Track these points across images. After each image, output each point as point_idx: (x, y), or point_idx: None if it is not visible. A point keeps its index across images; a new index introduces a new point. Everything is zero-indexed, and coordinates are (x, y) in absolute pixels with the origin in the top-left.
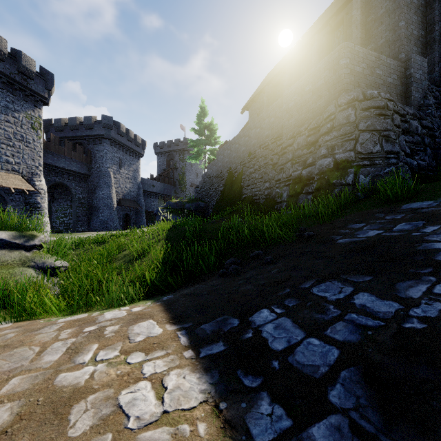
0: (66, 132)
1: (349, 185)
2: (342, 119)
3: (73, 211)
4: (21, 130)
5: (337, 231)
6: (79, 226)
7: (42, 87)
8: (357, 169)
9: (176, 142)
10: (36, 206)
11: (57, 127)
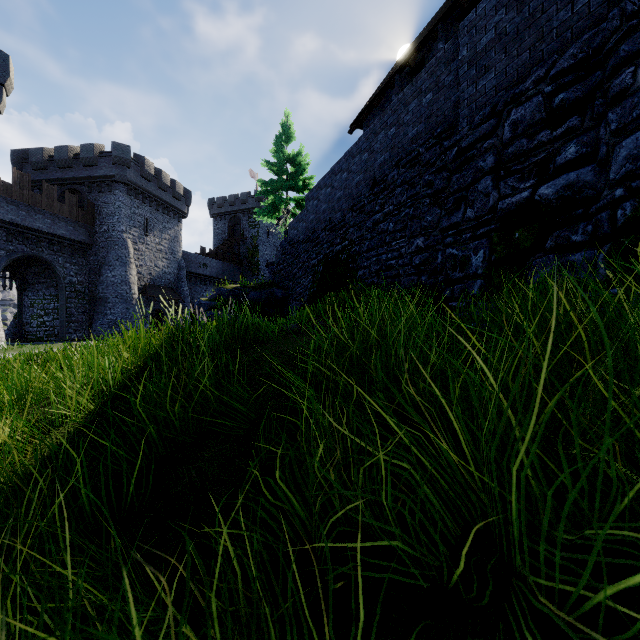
0: (51, 172)
1: None
2: None
3: (60, 305)
4: None
5: None
6: (72, 331)
7: None
8: None
9: (243, 198)
10: None
11: (35, 162)
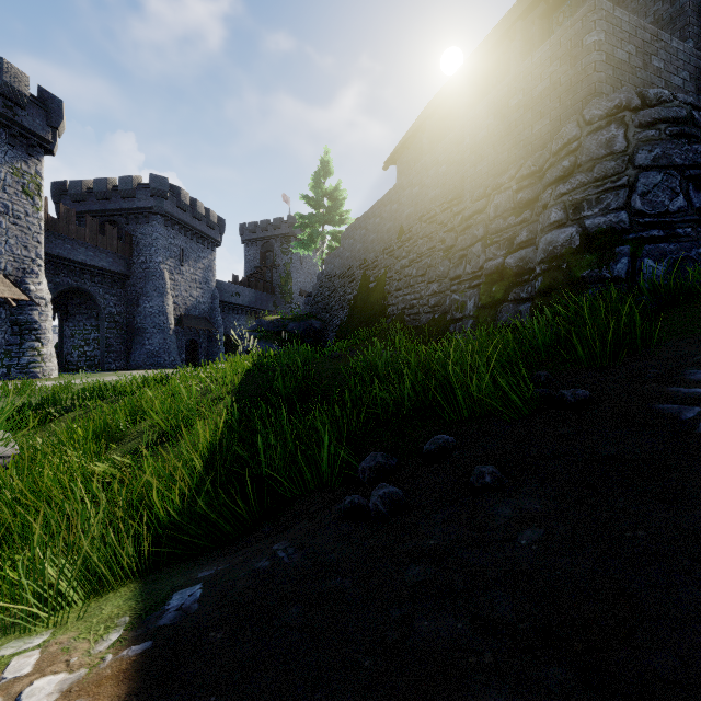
0: (90, 203)
1: (618, 281)
2: (596, 148)
3: (100, 335)
4: (4, 196)
5: (663, 388)
6: (111, 361)
7: (42, 123)
8: (637, 246)
9: (275, 224)
10: (30, 327)
11: (75, 194)
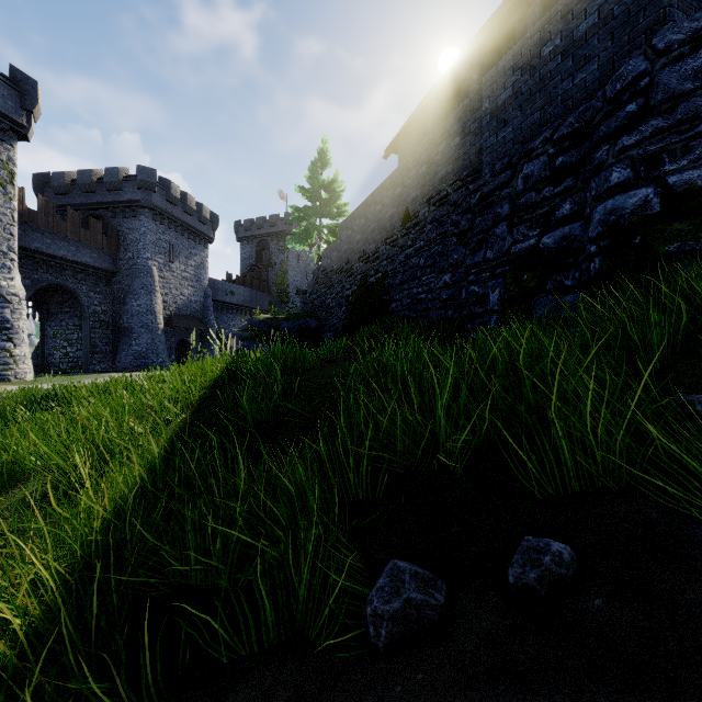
0: (74, 196)
1: None
2: (678, 82)
3: (84, 335)
4: None
5: None
6: (96, 362)
7: (14, 105)
8: None
9: (271, 221)
10: (1, 326)
11: (57, 186)
